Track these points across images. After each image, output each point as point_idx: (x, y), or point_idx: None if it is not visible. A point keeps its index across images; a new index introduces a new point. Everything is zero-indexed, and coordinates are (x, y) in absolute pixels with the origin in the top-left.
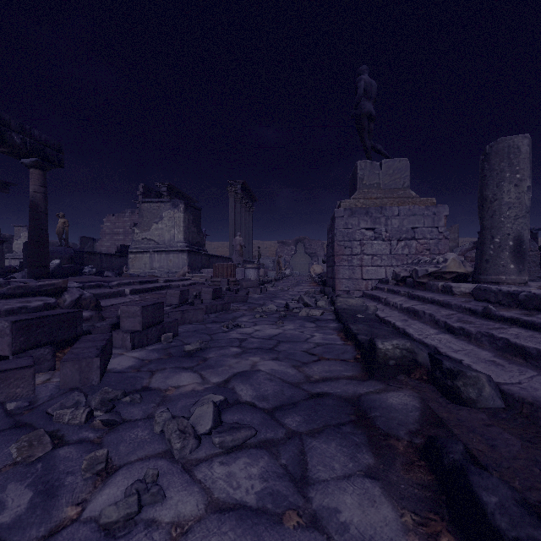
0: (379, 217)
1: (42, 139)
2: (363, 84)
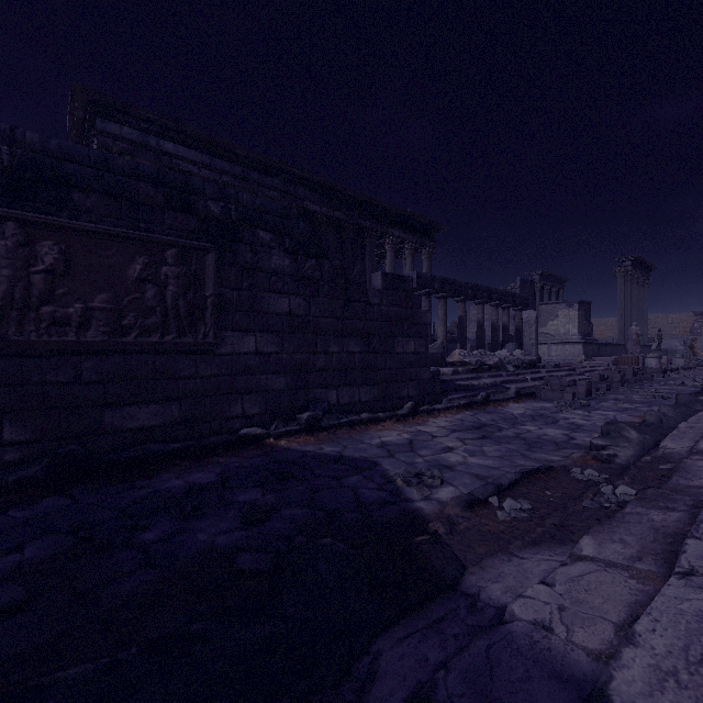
0: None
1: (523, 297)
2: None
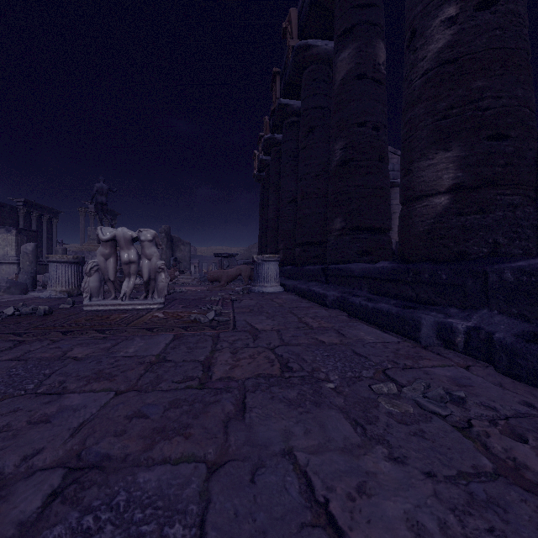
0: (89, 256)
1: None
2: (96, 189)
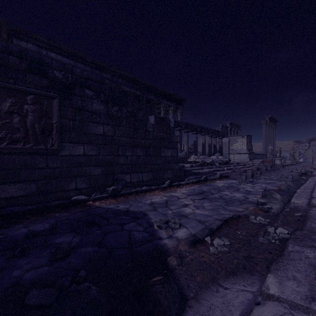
0: None
1: (223, 132)
2: None
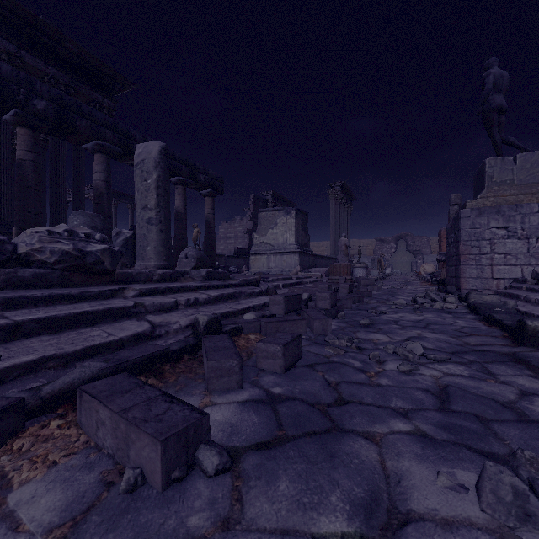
0: (514, 215)
1: (213, 176)
2: (492, 79)
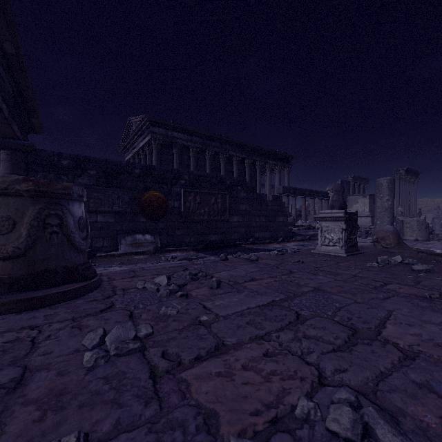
0: None
1: None
2: None
